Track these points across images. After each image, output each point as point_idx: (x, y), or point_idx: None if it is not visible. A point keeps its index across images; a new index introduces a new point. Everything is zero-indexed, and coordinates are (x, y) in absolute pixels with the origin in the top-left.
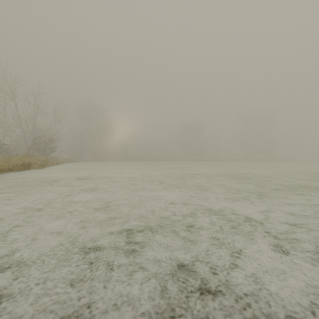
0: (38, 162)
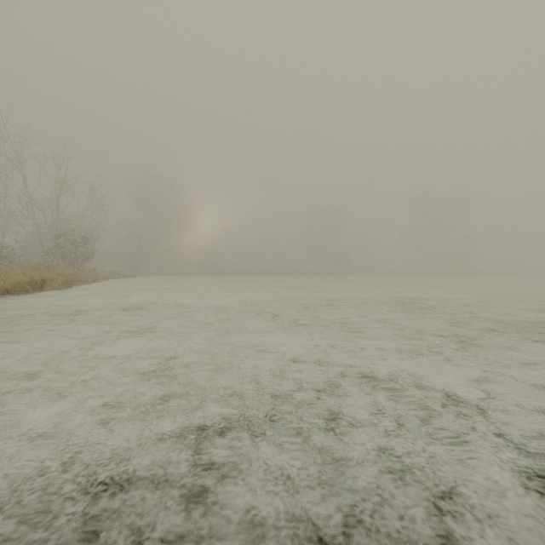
0: (60, 278)
